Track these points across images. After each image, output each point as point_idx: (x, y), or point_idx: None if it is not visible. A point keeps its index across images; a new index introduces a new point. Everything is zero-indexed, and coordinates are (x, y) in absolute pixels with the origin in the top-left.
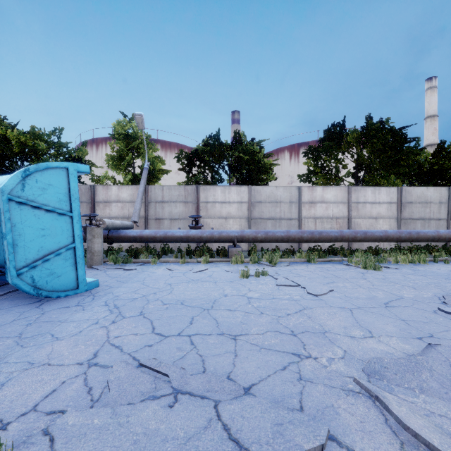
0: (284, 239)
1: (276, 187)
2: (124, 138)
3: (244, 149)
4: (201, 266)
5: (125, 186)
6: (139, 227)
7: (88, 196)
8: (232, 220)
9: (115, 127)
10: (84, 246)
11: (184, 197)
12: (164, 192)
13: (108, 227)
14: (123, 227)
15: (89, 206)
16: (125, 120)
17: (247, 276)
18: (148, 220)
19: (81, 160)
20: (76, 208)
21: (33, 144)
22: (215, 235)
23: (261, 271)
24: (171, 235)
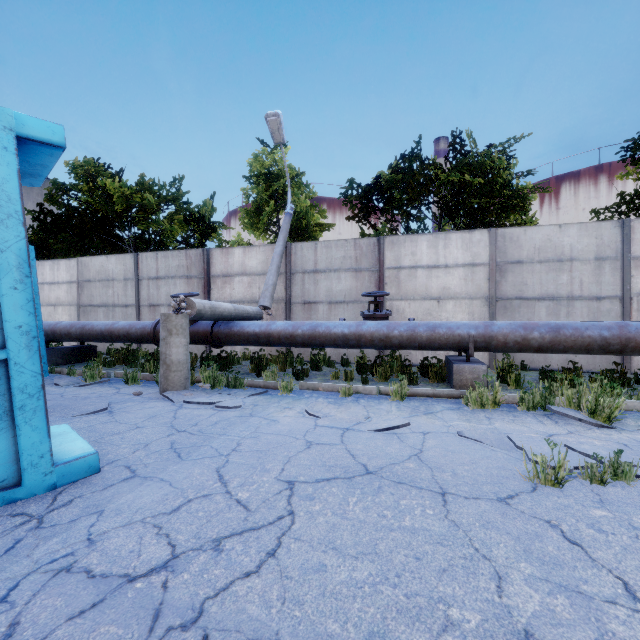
0: (610, 347)
1: (559, 227)
2: (265, 182)
3: (472, 165)
4: (389, 406)
5: (254, 247)
6: (277, 317)
7: (200, 268)
8: (451, 304)
9: (251, 166)
10: (194, 349)
11: (355, 261)
12: (318, 254)
13: (203, 315)
14: (239, 317)
15: (201, 284)
16: (265, 150)
17: (559, 479)
18: (290, 305)
19: (203, 218)
20: (11, 246)
21: (142, 199)
22: (419, 332)
23: (608, 462)
24: (324, 332)
